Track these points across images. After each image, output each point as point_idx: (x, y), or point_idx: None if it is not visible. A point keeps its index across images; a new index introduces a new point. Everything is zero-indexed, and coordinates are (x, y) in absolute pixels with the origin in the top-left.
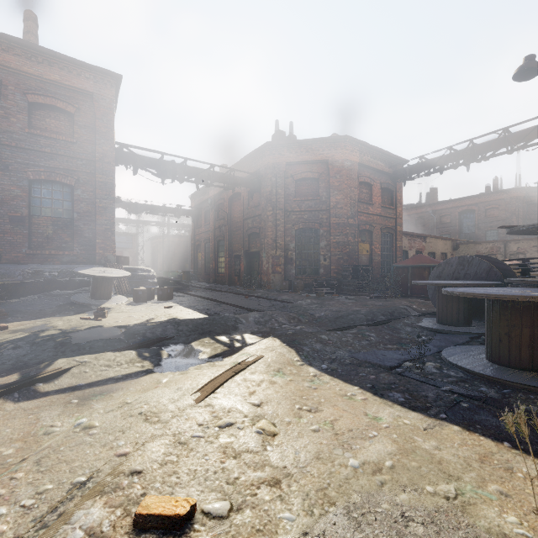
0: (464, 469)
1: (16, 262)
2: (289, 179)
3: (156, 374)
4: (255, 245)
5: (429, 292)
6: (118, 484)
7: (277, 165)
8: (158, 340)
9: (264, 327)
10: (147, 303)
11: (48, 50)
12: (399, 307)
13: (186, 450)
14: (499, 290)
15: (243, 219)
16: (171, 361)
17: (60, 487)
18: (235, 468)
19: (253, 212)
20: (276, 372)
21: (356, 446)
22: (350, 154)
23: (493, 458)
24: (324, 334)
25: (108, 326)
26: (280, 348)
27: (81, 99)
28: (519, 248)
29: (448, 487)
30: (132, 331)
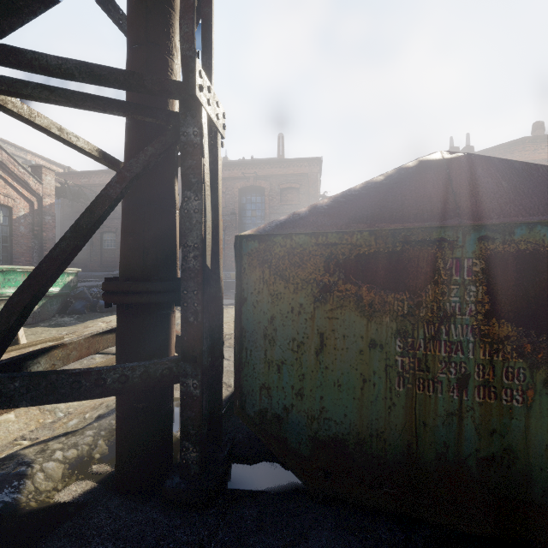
0: None
1: None
2: None
3: None
4: None
5: None
6: None
7: None
8: None
9: None
10: None
11: (288, 159)
12: None
13: None
14: None
15: None
16: None
17: None
18: None
19: None
20: None
21: None
22: (532, 153)
23: None
24: None
25: None
26: None
27: (302, 179)
28: None
29: None
30: None
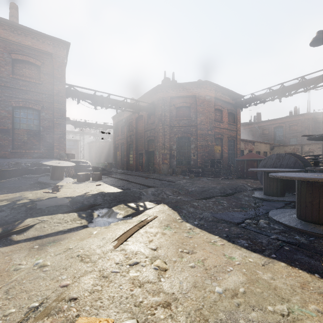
0: (291, 293)
1: (4, 157)
2: (172, 107)
3: (89, 228)
4: (152, 146)
5: (258, 176)
6: (60, 308)
7: (165, 98)
8: (91, 205)
9: (157, 197)
10: (85, 182)
11: (24, 26)
12: (240, 184)
13: (107, 281)
14: (305, 174)
15: (144, 131)
16: (99, 220)
17: (20, 310)
18: (140, 294)
19: (150, 127)
20: (165, 227)
21: (220, 278)
22: (209, 92)
23: (309, 285)
24: (195, 201)
25: (60, 197)
26: (168, 211)
27: (44, 57)
28: (310, 149)
29: (282, 307)
30: (75, 200)
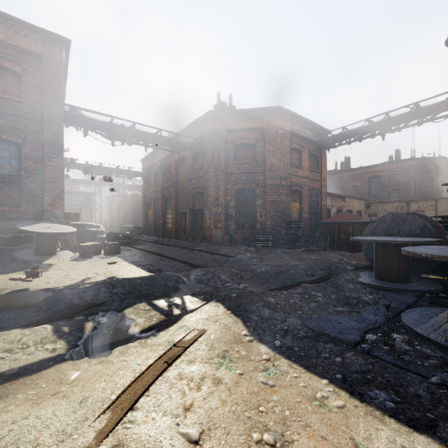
0: None
1: None
2: (229, 144)
3: (66, 364)
4: (199, 203)
5: (363, 248)
6: None
7: (219, 131)
8: (86, 306)
9: (206, 286)
10: (92, 259)
11: None
12: (334, 261)
13: None
14: None
15: (188, 180)
16: (94, 339)
17: None
18: None
19: (197, 173)
20: (220, 359)
21: None
22: (283, 123)
23: None
24: (271, 295)
25: (34, 289)
26: (224, 317)
27: (28, 60)
28: (419, 207)
29: None
30: (56, 297)
